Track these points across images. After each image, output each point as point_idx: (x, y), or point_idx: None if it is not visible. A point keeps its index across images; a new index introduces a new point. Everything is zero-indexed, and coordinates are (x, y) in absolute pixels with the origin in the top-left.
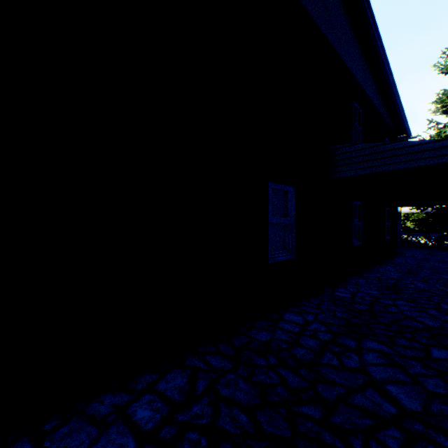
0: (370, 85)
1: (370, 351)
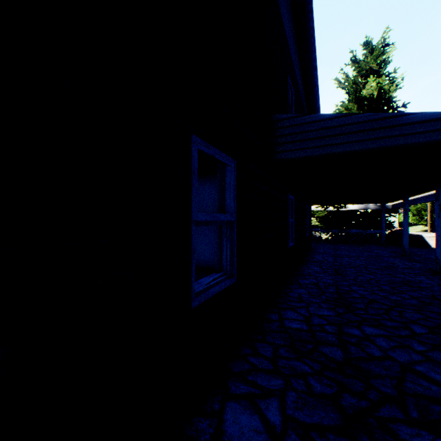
0: (298, 70)
1: None
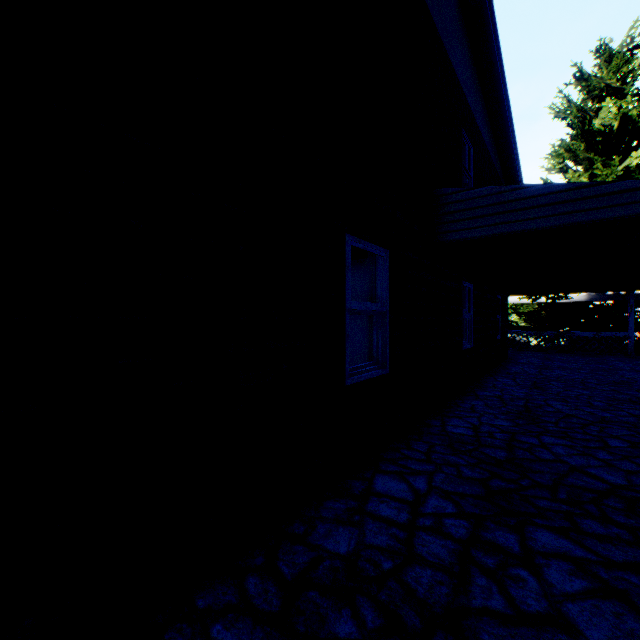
0: (481, 113)
1: (550, 557)
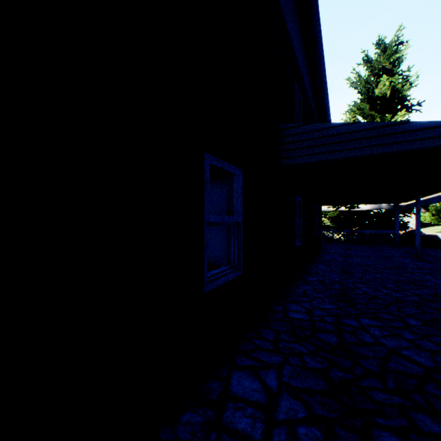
0: (307, 75)
1: None
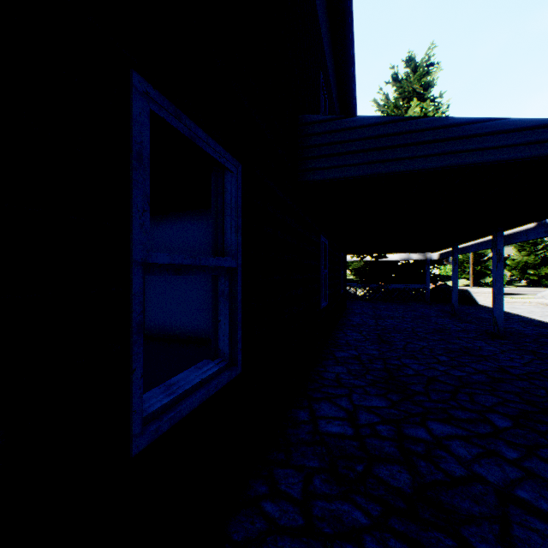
0: (333, 74)
1: None
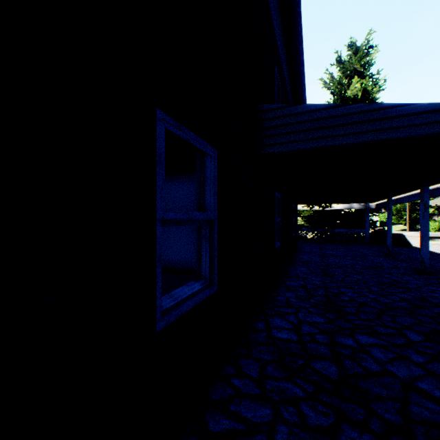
0: (285, 64)
1: None
